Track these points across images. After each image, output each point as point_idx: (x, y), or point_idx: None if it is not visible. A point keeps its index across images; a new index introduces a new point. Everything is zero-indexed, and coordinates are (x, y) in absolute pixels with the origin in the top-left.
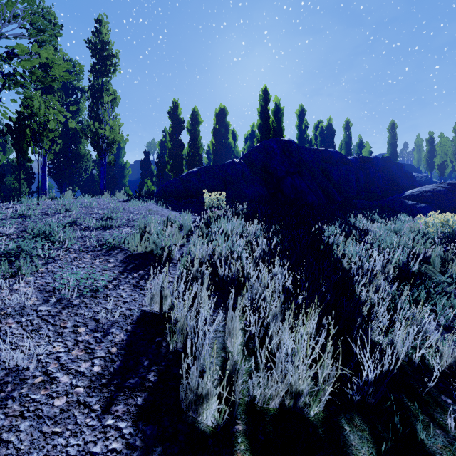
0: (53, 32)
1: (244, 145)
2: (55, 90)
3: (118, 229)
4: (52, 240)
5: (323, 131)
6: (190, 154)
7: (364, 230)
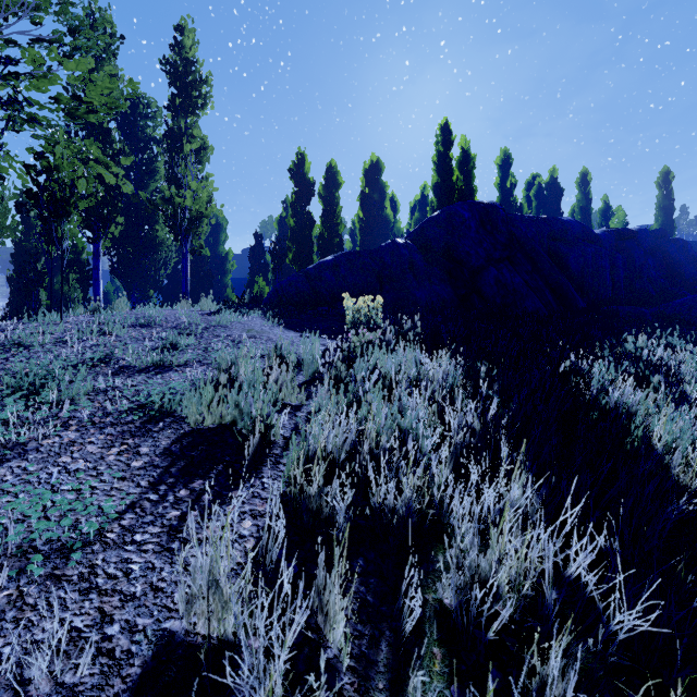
0: (93, 33)
1: (410, 219)
2: (112, 140)
3: (182, 371)
4: (45, 398)
5: (542, 191)
6: (324, 235)
7: (666, 370)
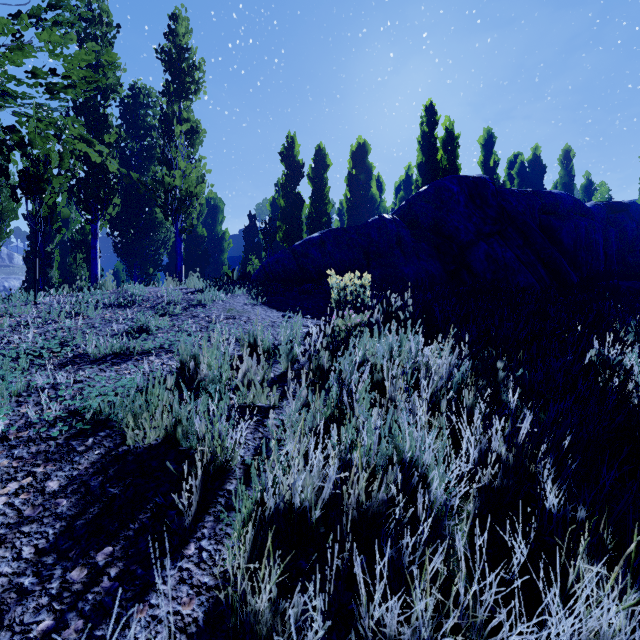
0: (75, 10)
1: (395, 199)
2: (109, 125)
3: (143, 360)
4: None
5: (524, 168)
6: (313, 214)
7: None
